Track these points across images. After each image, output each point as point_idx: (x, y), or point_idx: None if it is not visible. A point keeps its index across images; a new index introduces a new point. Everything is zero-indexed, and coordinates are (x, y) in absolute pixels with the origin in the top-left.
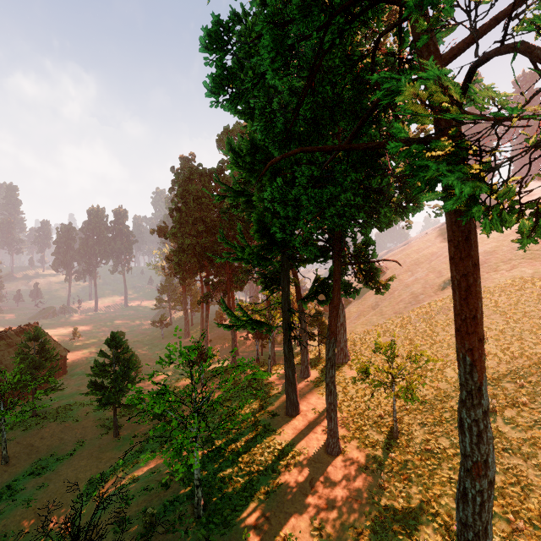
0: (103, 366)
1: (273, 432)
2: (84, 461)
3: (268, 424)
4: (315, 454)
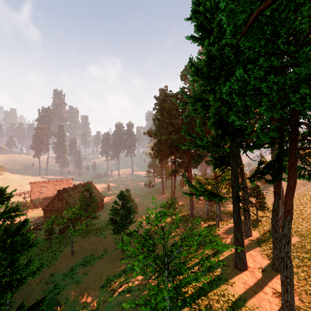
0: (116, 210)
1: (226, 282)
2: (106, 263)
3: (220, 273)
4: None
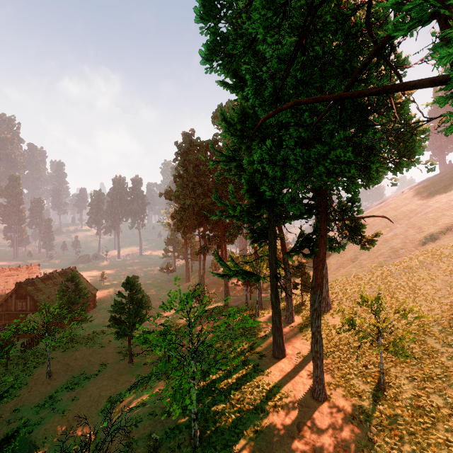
0: (120, 304)
1: (261, 372)
2: (106, 381)
3: (256, 364)
4: (302, 398)
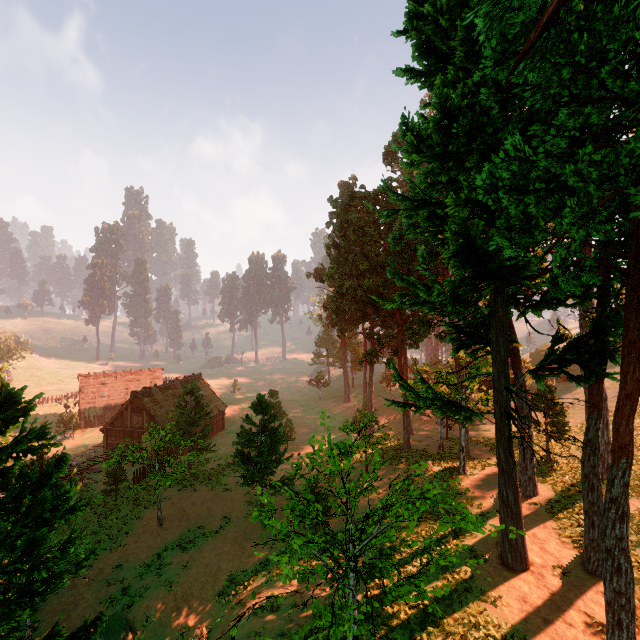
0: (248, 435)
1: (481, 595)
2: (228, 546)
3: (470, 575)
4: None
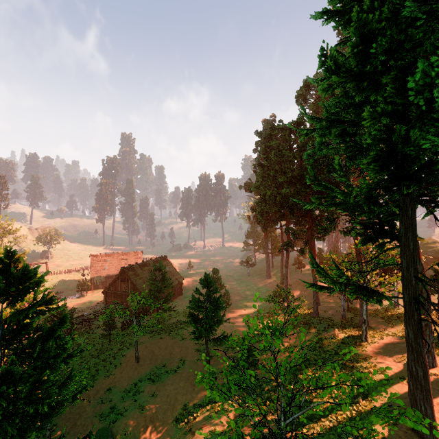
0: (197, 302)
1: None
2: (183, 382)
3: (382, 437)
4: None
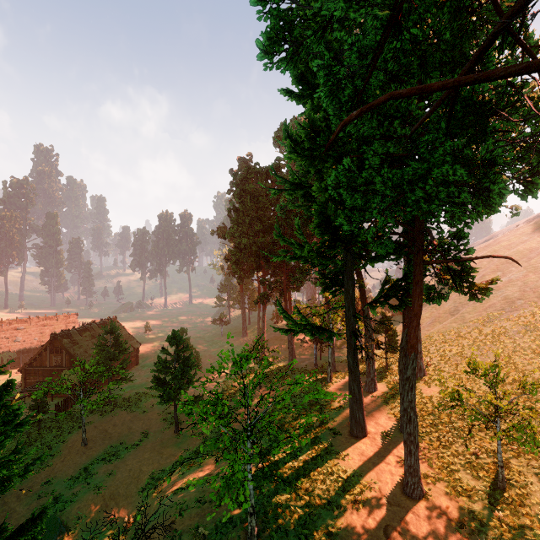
0: (165, 363)
1: (336, 455)
2: (148, 453)
3: (329, 444)
4: (389, 492)
